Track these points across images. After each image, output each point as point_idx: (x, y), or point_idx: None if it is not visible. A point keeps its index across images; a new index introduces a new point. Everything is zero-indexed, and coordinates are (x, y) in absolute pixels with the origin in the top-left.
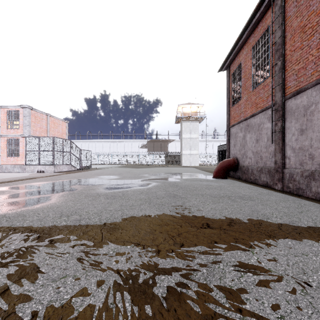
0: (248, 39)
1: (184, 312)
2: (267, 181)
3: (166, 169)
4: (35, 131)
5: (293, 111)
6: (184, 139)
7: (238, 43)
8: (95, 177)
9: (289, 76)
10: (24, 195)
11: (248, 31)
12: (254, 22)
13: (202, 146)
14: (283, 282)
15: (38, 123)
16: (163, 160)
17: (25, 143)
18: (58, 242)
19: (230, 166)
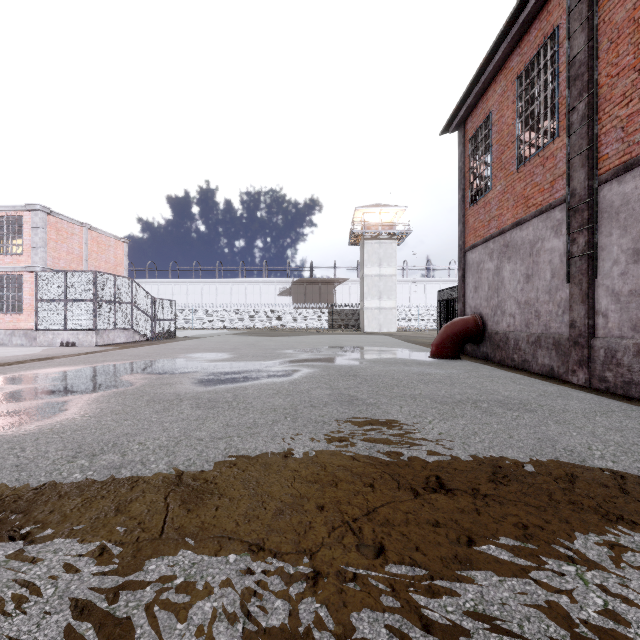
0: (508, 61)
1: None
2: (553, 365)
3: (331, 339)
4: (58, 260)
5: (614, 210)
6: (367, 278)
7: (485, 69)
8: (181, 357)
9: (606, 132)
10: (10, 399)
11: (508, 42)
12: (522, 21)
13: (403, 292)
14: None
15: (64, 243)
16: (324, 320)
17: (35, 284)
18: (41, 541)
19: (468, 333)
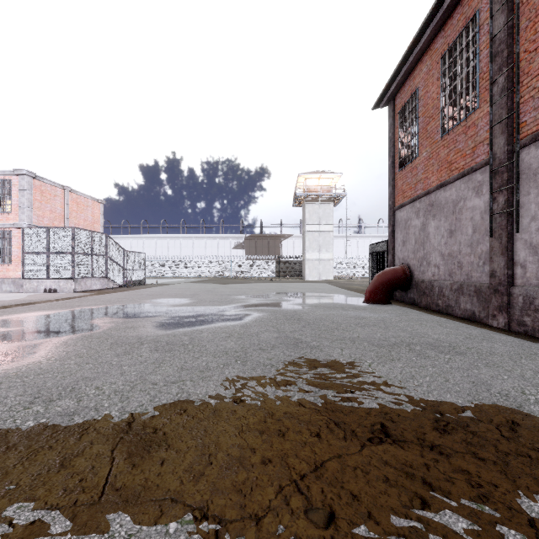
0: (433, 43)
1: None
2: (474, 310)
3: (278, 286)
4: (42, 218)
5: (532, 171)
6: (308, 234)
7: (412, 51)
8: (147, 302)
9: (524, 102)
10: None
11: (433, 26)
12: (446, 7)
13: (339, 245)
14: None
15: (48, 204)
16: (272, 269)
17: (22, 238)
18: None
19: (397, 281)
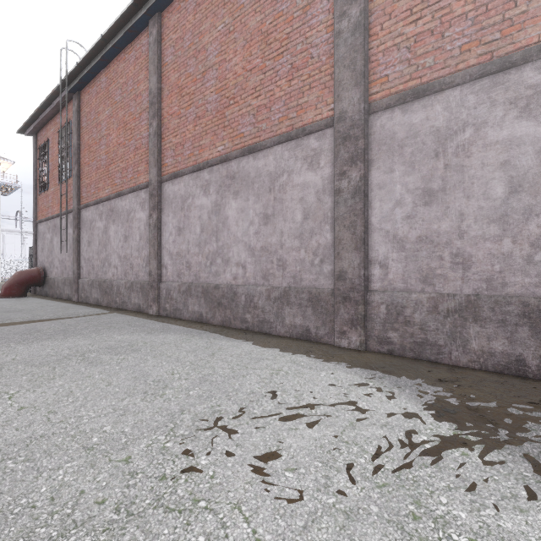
0: (56, 117)
1: None
2: (69, 293)
3: None
4: None
5: (85, 222)
6: None
7: (41, 113)
8: None
9: (83, 186)
10: None
11: (51, 109)
12: (56, 105)
13: (16, 242)
14: None
15: None
16: None
17: None
18: None
19: (32, 279)
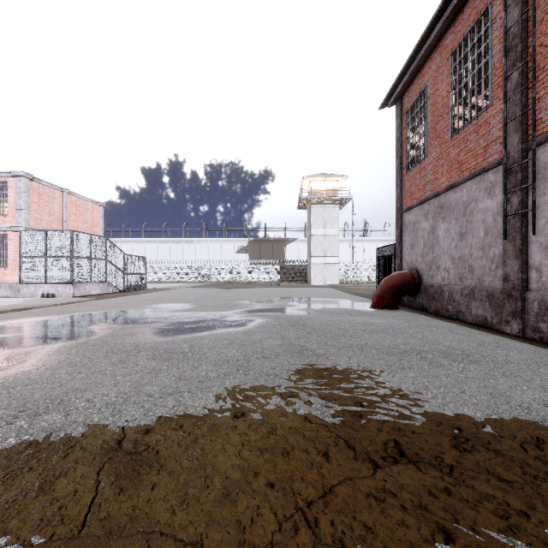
0: (442, 39)
1: None
2: (486, 315)
3: (282, 291)
4: (40, 221)
5: None
6: (313, 238)
7: (421, 47)
8: (147, 307)
9: (539, 98)
10: None
11: (443, 21)
12: (457, 1)
13: (344, 249)
14: None
15: (46, 206)
16: (276, 274)
17: (19, 242)
18: None
19: (405, 286)
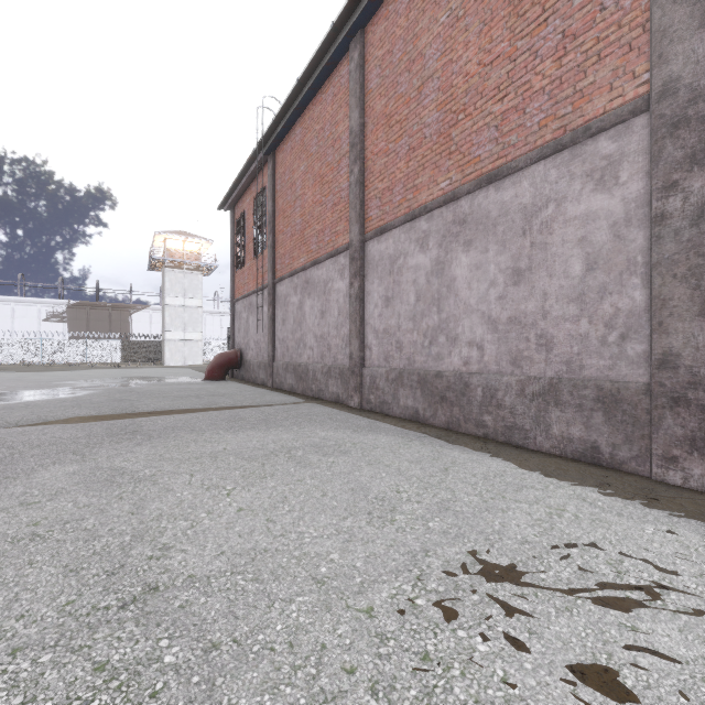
0: (251, 185)
1: (106, 432)
2: (264, 378)
3: (121, 372)
4: None
5: (279, 298)
6: (170, 308)
7: (238, 184)
8: None
9: (277, 258)
10: None
11: (247, 178)
12: (252, 172)
13: (214, 323)
14: (179, 421)
15: None
16: (116, 352)
17: None
18: None
19: (231, 362)
